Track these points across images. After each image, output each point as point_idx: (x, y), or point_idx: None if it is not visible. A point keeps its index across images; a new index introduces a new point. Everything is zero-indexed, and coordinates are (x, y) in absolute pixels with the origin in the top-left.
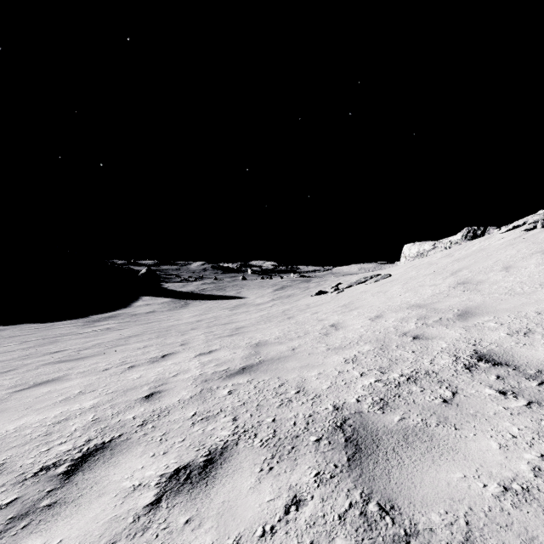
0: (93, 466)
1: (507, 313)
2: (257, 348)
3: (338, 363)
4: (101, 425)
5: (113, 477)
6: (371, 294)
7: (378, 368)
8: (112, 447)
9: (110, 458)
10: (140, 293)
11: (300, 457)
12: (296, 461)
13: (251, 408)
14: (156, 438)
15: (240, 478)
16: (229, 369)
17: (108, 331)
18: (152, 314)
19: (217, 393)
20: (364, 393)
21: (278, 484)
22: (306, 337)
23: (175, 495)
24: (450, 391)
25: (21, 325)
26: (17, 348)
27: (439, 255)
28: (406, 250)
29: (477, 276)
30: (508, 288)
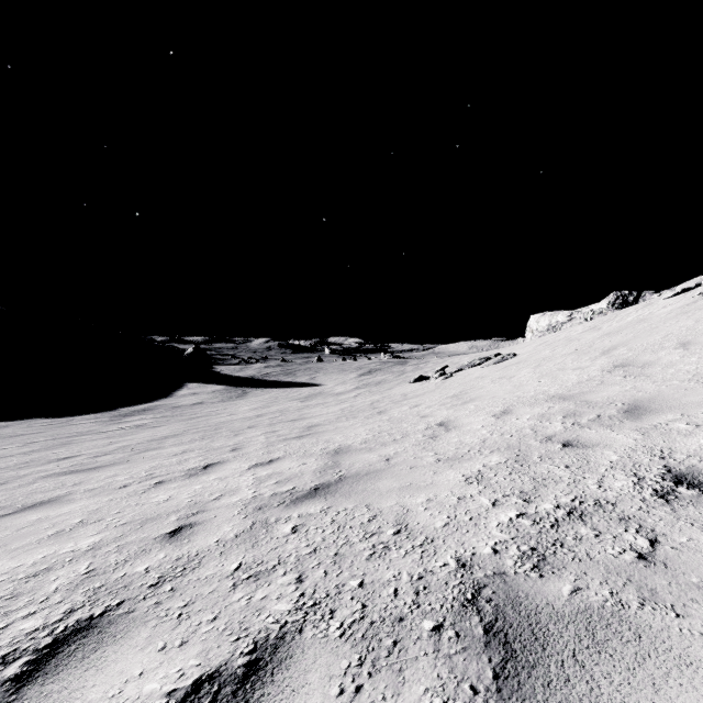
0: (63, 665)
1: (701, 409)
2: (337, 456)
3: (456, 483)
4: (95, 582)
5: (89, 692)
6: (490, 381)
7: (518, 493)
8: (102, 627)
9: (93, 650)
10: (185, 379)
11: (408, 666)
12: (401, 675)
13: (325, 559)
14: (174, 611)
15: None
16: (295, 489)
17: (139, 428)
18: (199, 406)
19: (275, 529)
20: (503, 538)
21: None
22: (405, 442)
23: None
24: (645, 538)
25: (29, 420)
26: (16, 453)
27: (579, 328)
28: (533, 322)
29: (641, 356)
30: (692, 373)
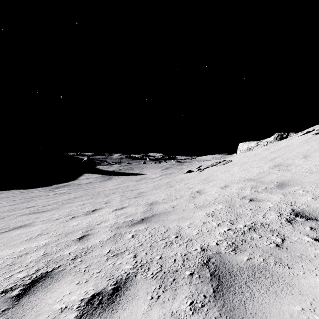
0: (36, 290)
1: (310, 184)
2: (151, 206)
3: (202, 216)
4: (48, 258)
5: (49, 300)
6: (220, 172)
7: (229, 220)
8: (52, 275)
9: (49, 284)
10: (83, 172)
11: (179, 288)
12: (176, 291)
13: (146, 248)
14: (82, 269)
15: (136, 304)
16: (133, 220)
17: (63, 194)
18: (90, 184)
19: (124, 236)
20: (221, 239)
21: (163, 310)
22: (181, 199)
23: (89, 318)
24: (280, 238)
25: (13, 190)
26: (8, 205)
27: (260, 149)
28: (240, 146)
29: (286, 161)
30: (307, 169)
